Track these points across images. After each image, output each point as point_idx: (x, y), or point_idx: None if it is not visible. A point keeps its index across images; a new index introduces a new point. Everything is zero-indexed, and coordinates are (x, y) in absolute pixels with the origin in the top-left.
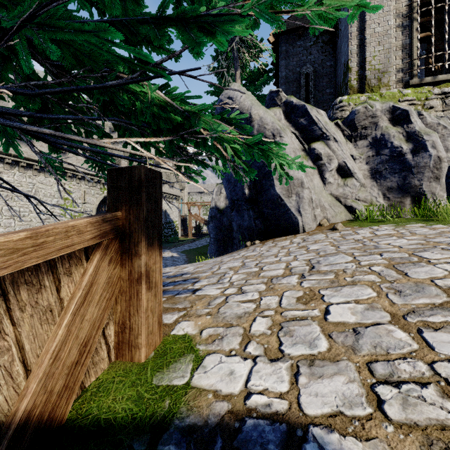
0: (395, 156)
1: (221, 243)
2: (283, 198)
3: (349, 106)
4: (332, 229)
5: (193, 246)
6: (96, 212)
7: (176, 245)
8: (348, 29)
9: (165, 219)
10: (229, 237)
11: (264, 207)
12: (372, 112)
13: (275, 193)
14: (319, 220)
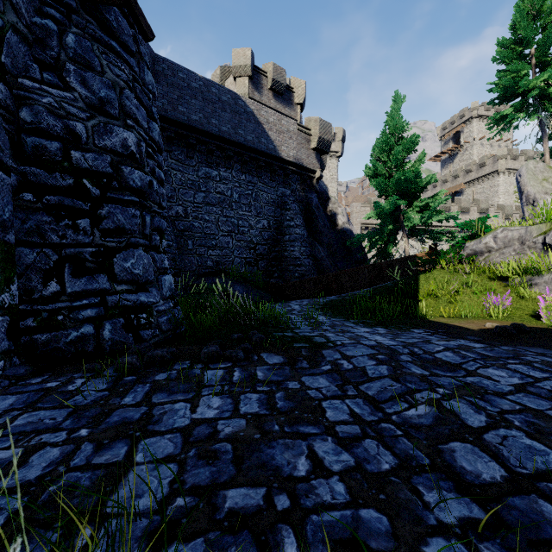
0: None
1: None
2: None
3: None
4: None
5: None
6: None
7: None
8: None
9: None
10: None
11: None
12: None
13: None
14: None
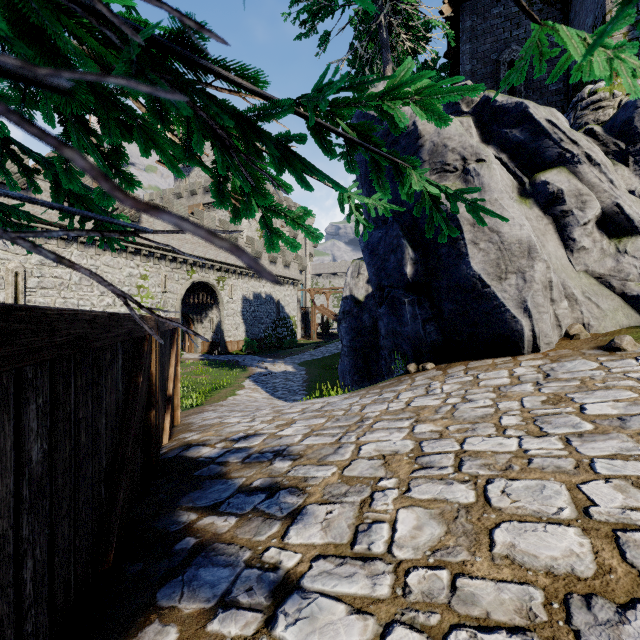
0: None
1: (359, 355)
2: (487, 282)
3: (612, 99)
4: (609, 349)
5: (317, 355)
6: (183, 305)
7: (293, 352)
8: None
9: (278, 313)
10: (373, 345)
11: (444, 300)
12: None
13: (469, 271)
14: (566, 326)
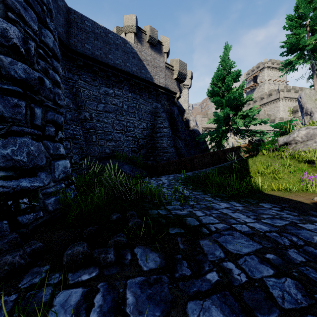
0: None
1: None
2: None
3: None
4: None
5: None
6: None
7: None
8: None
9: None
10: None
11: None
12: None
13: None
14: None
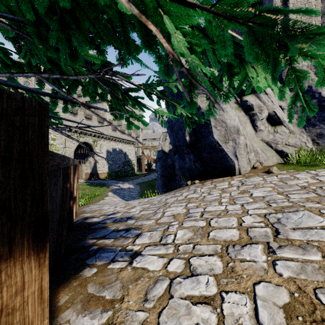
0: (324, 105)
1: (166, 179)
2: (220, 144)
3: None
4: (268, 172)
5: (145, 179)
6: (74, 154)
7: (133, 178)
8: (273, 1)
9: (125, 158)
10: (172, 174)
11: (203, 152)
12: (298, 68)
13: (213, 139)
14: (253, 163)
